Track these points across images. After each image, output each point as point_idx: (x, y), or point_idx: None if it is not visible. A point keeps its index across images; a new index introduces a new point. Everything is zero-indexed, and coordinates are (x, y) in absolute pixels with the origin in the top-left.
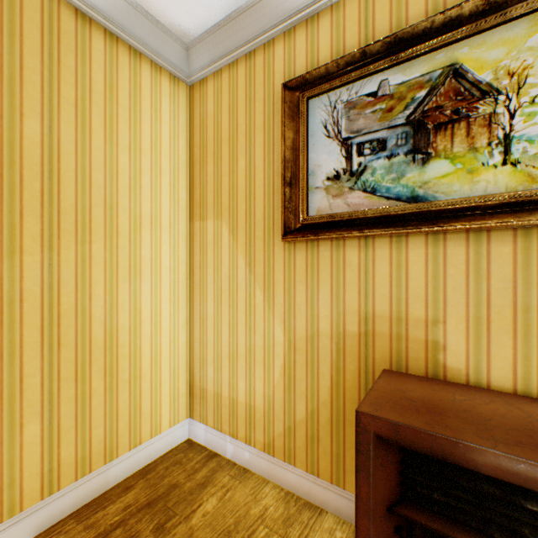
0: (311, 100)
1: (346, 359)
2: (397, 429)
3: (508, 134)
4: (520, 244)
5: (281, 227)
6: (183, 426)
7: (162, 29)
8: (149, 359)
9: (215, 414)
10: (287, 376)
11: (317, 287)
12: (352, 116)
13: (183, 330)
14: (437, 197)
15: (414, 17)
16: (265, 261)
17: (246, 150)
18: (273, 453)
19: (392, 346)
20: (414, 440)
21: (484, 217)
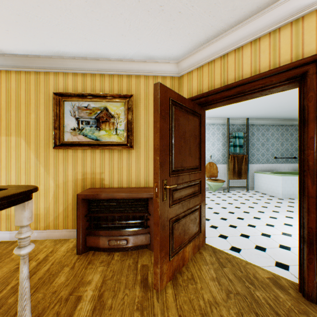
0: (65, 101)
1: (78, 187)
2: (87, 195)
3: (117, 128)
4: (119, 153)
5: (53, 144)
6: None
7: None
8: None
9: None
10: (55, 198)
11: (68, 165)
12: (80, 111)
13: None
14: (103, 140)
15: (97, 90)
16: (45, 156)
17: (36, 111)
18: (49, 228)
19: (92, 181)
20: (90, 197)
21: (112, 146)
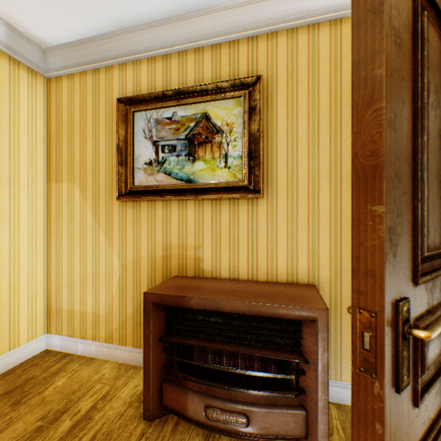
0: (136, 113)
1: (156, 272)
2: (162, 297)
3: (227, 154)
4: (232, 207)
5: (116, 191)
6: (41, 340)
7: (20, 36)
8: (7, 289)
9: (69, 325)
10: (121, 288)
11: (140, 230)
12: (159, 128)
13: (41, 266)
14: (199, 181)
15: (190, 81)
16: (107, 214)
17: (93, 136)
18: (112, 341)
19: (179, 262)
20: (168, 301)
21: (217, 193)
